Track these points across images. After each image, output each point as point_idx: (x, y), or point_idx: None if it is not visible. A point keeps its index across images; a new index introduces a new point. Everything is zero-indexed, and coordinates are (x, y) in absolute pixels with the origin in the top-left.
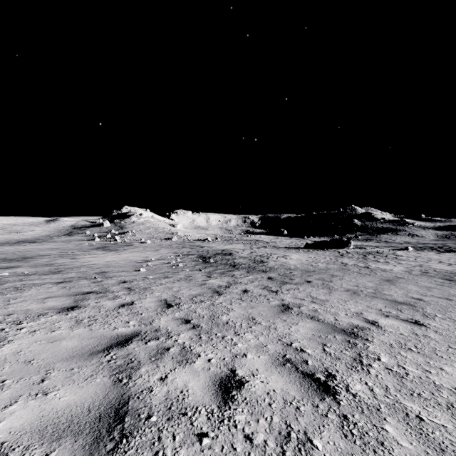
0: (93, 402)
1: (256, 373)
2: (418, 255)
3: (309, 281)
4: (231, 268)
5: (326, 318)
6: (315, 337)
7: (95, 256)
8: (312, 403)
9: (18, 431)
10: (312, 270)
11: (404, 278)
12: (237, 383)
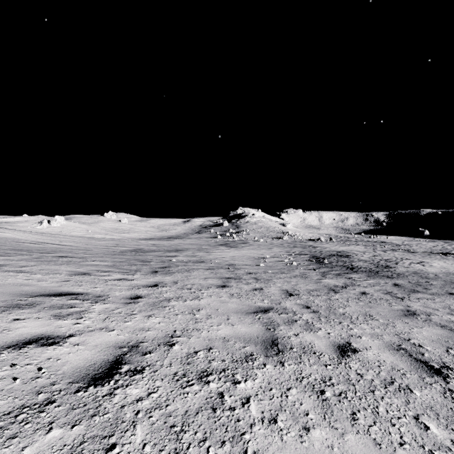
0: (258, 334)
1: (369, 348)
2: None
3: (453, 293)
4: (348, 270)
5: None
6: (441, 341)
7: (221, 251)
8: (419, 375)
9: (228, 335)
10: None
11: None
12: (352, 350)
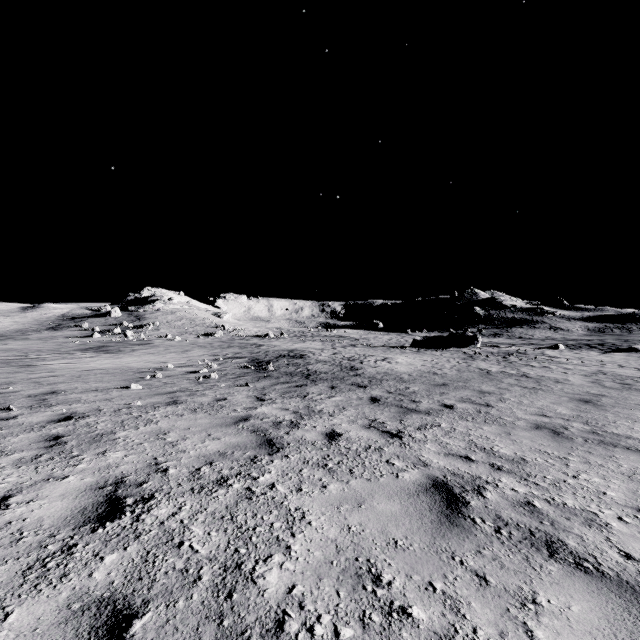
0: None
1: None
2: (579, 356)
3: (449, 404)
4: (302, 380)
5: (594, 550)
6: None
7: (73, 361)
8: None
9: None
10: (441, 382)
11: (607, 397)
12: None
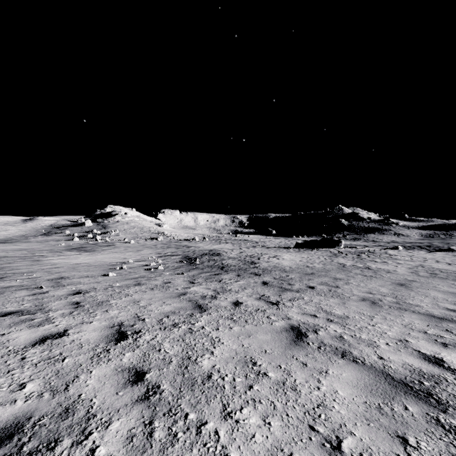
0: None
1: None
2: (411, 254)
3: (312, 286)
4: (218, 270)
5: (365, 355)
6: (374, 412)
7: (65, 257)
8: None
9: None
10: (310, 272)
11: (417, 282)
12: None
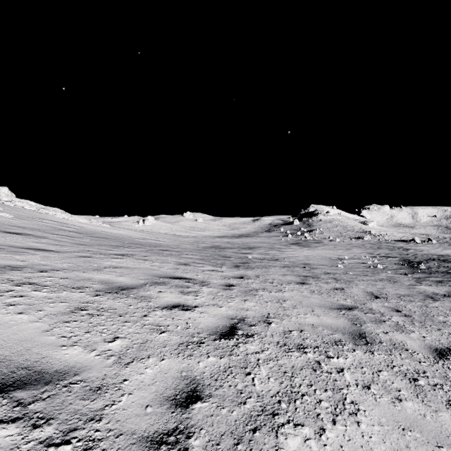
0: (344, 327)
1: None
2: None
3: None
4: None
5: None
6: None
7: (294, 250)
8: None
9: (316, 323)
10: None
11: None
12: None
